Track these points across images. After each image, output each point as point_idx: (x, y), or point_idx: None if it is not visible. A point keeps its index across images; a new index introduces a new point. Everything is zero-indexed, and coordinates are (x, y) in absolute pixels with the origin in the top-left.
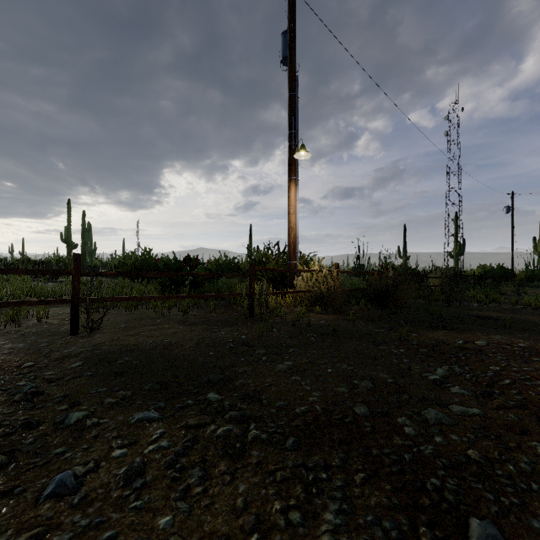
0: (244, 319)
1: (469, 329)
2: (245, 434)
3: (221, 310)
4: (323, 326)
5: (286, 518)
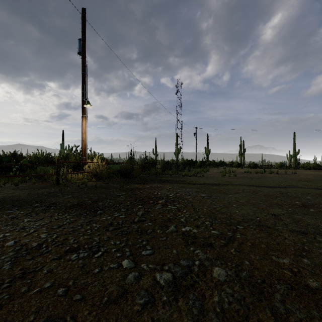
0: (53, 186)
1: (150, 183)
2: (50, 209)
3: (40, 183)
4: (93, 185)
5: (58, 214)
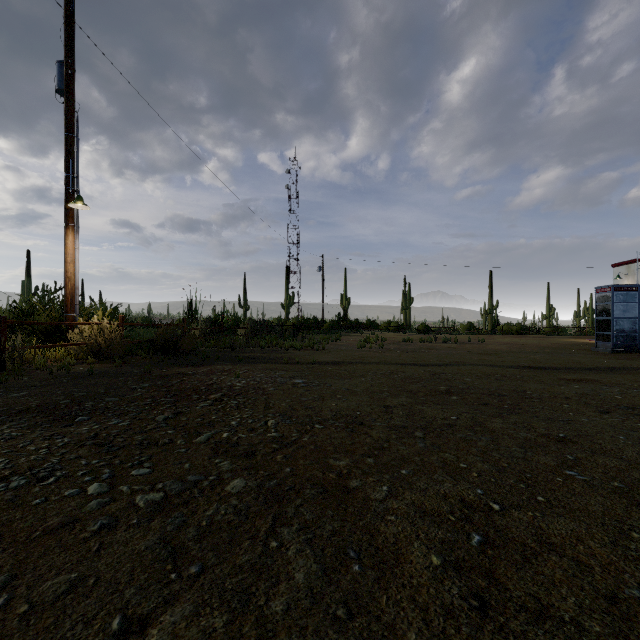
0: None
1: (212, 364)
2: None
3: None
4: (85, 372)
5: None
